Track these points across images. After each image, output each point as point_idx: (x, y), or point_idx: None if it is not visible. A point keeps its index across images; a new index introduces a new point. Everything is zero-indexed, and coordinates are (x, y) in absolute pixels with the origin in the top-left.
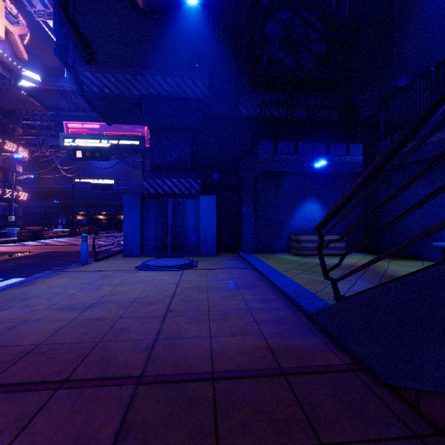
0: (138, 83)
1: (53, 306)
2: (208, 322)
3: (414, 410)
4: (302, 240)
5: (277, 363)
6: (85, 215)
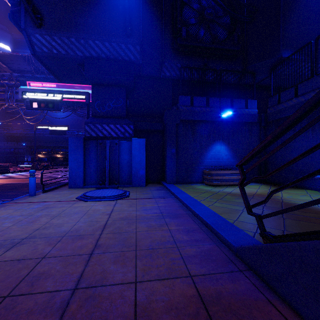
0: (81, 46)
1: None
2: (135, 260)
3: None
4: (213, 173)
5: None
6: (46, 154)
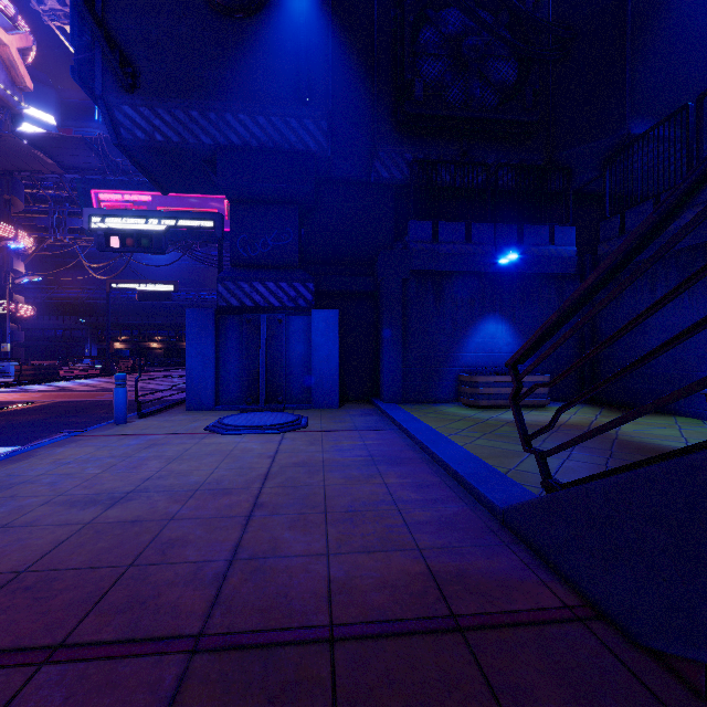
0: (210, 125)
1: (58, 498)
2: (325, 526)
3: (703, 702)
4: (478, 382)
5: (446, 605)
6: (128, 342)
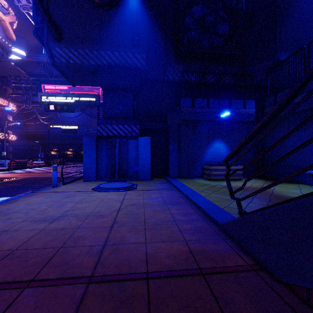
0: (94, 56)
1: (29, 219)
2: (144, 231)
3: (305, 304)
4: (212, 169)
5: (196, 264)
6: (57, 151)
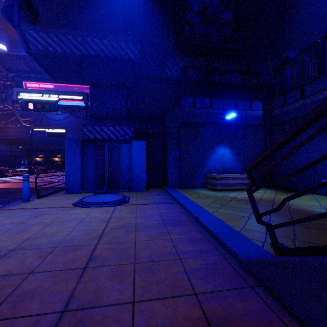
0: (78, 44)
1: None
2: (133, 275)
3: None
4: (216, 177)
5: None
6: (43, 158)
